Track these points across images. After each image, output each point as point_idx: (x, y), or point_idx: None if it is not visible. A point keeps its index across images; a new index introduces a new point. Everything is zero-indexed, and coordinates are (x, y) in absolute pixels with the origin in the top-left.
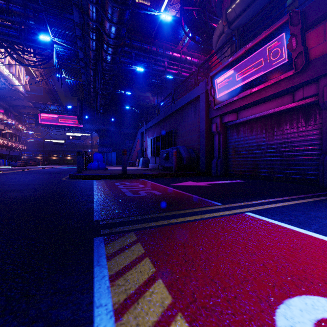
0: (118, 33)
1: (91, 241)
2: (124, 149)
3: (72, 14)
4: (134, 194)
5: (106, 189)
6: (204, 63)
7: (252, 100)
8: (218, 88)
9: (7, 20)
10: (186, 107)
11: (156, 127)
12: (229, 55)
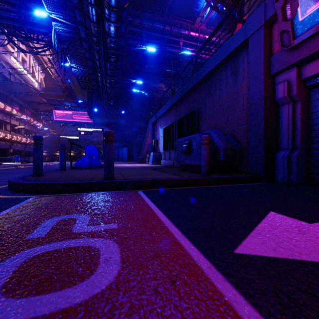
0: None
1: None
2: (108, 131)
3: None
4: None
5: None
6: None
7: None
8: None
9: (8, 3)
10: (217, 72)
11: (170, 113)
12: None
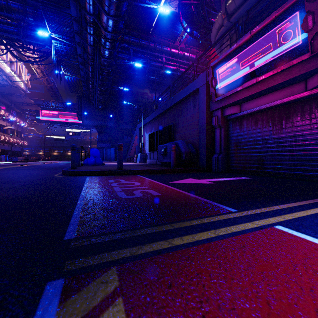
0: (115, 27)
1: (39, 292)
2: (120, 144)
3: (69, 8)
4: (127, 195)
5: (97, 188)
6: (204, 53)
7: (257, 90)
8: (220, 79)
9: (6, 17)
10: (185, 101)
11: (154, 122)
12: (231, 44)
